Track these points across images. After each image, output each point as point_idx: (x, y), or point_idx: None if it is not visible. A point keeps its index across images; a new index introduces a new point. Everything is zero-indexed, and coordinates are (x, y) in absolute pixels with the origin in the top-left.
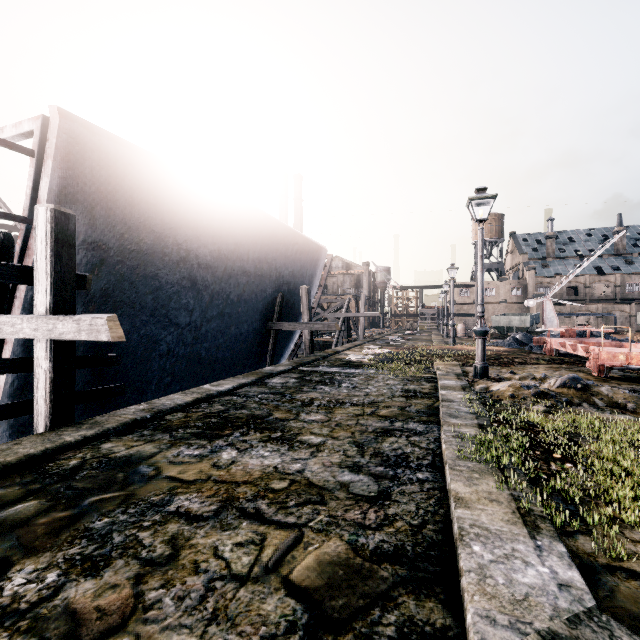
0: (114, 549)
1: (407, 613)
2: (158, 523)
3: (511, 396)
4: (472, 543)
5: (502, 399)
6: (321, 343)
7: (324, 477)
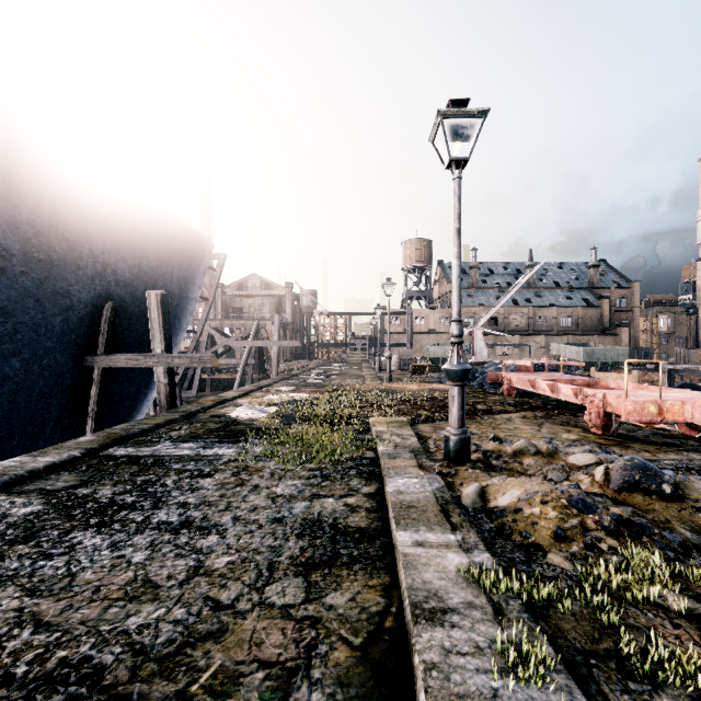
0: None
1: None
2: None
3: (560, 536)
4: None
5: (540, 545)
6: (226, 381)
7: None
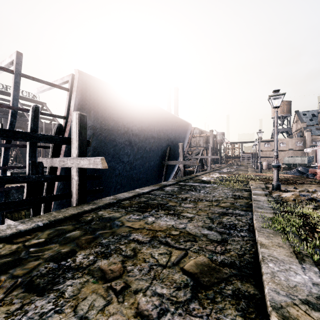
0: (112, 250)
1: (237, 287)
2: (126, 243)
3: (293, 200)
4: (268, 263)
5: (288, 201)
6: (188, 171)
7: (195, 231)
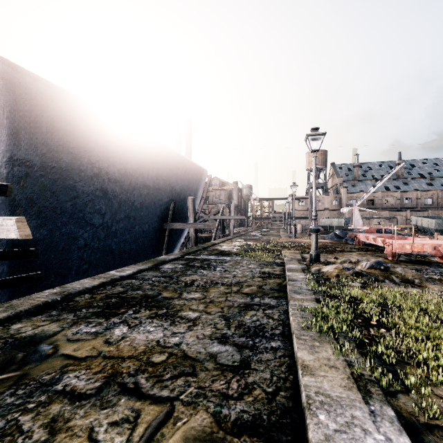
0: None
1: None
2: (42, 404)
3: (336, 276)
4: (318, 412)
5: (330, 278)
6: (204, 237)
7: (197, 349)
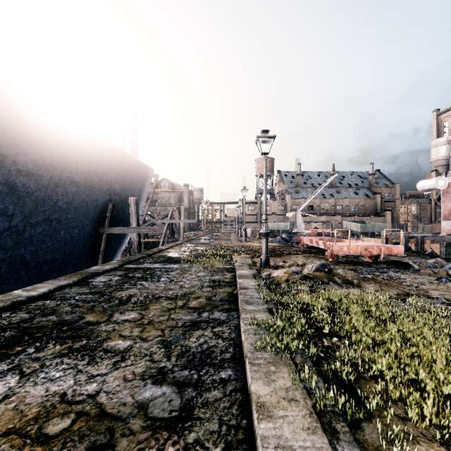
0: None
1: None
2: None
3: (286, 280)
4: None
5: (281, 283)
6: (151, 243)
7: (121, 398)
